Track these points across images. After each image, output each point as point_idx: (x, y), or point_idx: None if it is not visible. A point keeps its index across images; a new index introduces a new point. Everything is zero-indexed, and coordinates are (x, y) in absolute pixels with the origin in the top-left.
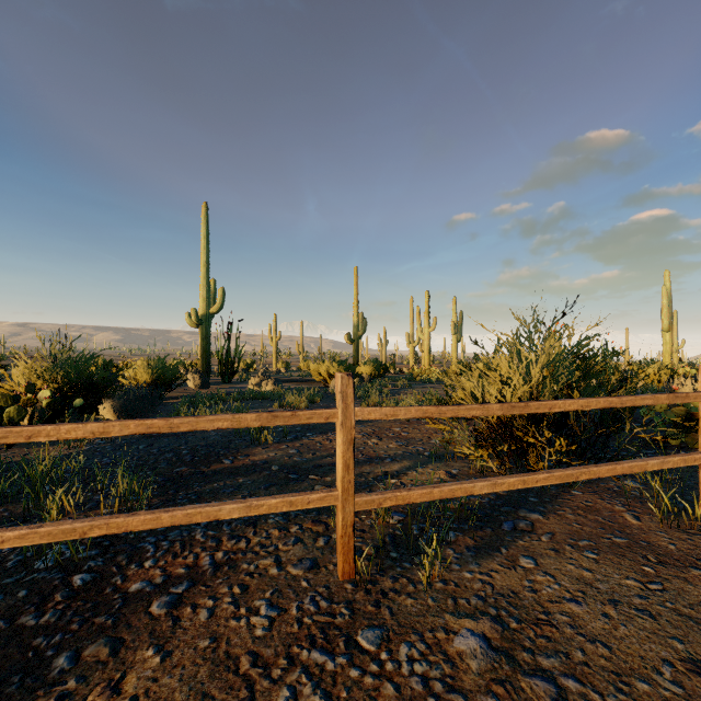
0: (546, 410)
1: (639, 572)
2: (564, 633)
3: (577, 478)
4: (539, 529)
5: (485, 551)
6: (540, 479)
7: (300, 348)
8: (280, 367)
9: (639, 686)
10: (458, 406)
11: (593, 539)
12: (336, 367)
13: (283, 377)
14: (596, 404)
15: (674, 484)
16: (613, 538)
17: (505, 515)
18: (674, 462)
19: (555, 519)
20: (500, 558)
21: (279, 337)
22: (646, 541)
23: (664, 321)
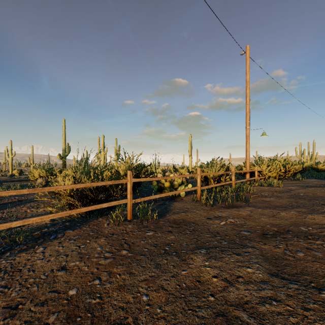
0: (53, 190)
1: (83, 243)
2: (22, 271)
3: (70, 213)
4: (65, 235)
5: (27, 249)
6: (50, 216)
7: (31, 161)
8: (16, 172)
9: (30, 280)
10: (1, 191)
11: (82, 235)
12: (44, 172)
13: (13, 178)
14: (79, 186)
15: (139, 210)
16: (91, 233)
17: (57, 233)
18: (114, 203)
19: (77, 230)
20: (30, 250)
21: (14, 155)
22: (102, 231)
23: (189, 152)
